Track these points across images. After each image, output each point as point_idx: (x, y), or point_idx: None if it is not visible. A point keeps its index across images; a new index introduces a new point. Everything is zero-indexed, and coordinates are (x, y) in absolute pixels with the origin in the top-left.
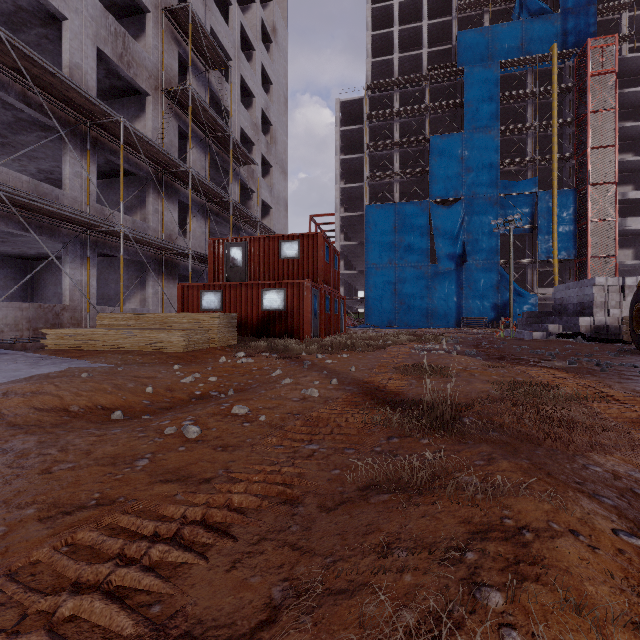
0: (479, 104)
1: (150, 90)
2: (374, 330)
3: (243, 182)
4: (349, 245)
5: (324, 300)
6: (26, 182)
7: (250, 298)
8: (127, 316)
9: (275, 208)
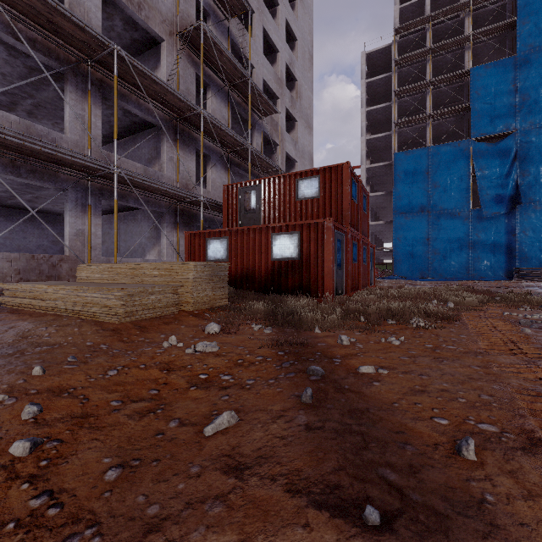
0: (538, 18)
1: (164, 35)
2: (406, 282)
3: (266, 135)
4: (375, 196)
5: (350, 247)
6: (15, 122)
7: (258, 245)
8: (101, 267)
9: (300, 161)
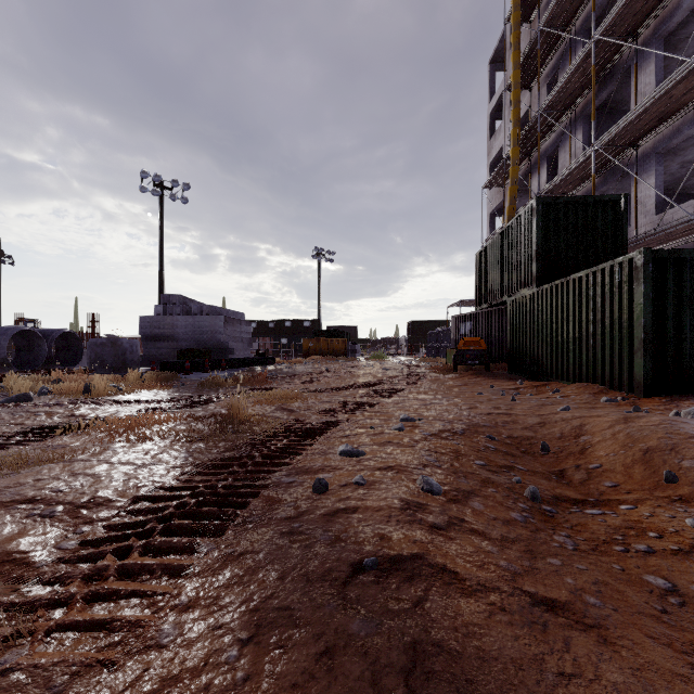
0: None
1: None
2: None
3: None
4: None
5: None
6: None
7: None
8: None
9: None
